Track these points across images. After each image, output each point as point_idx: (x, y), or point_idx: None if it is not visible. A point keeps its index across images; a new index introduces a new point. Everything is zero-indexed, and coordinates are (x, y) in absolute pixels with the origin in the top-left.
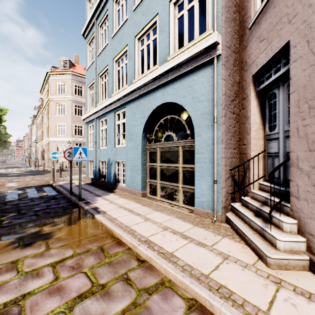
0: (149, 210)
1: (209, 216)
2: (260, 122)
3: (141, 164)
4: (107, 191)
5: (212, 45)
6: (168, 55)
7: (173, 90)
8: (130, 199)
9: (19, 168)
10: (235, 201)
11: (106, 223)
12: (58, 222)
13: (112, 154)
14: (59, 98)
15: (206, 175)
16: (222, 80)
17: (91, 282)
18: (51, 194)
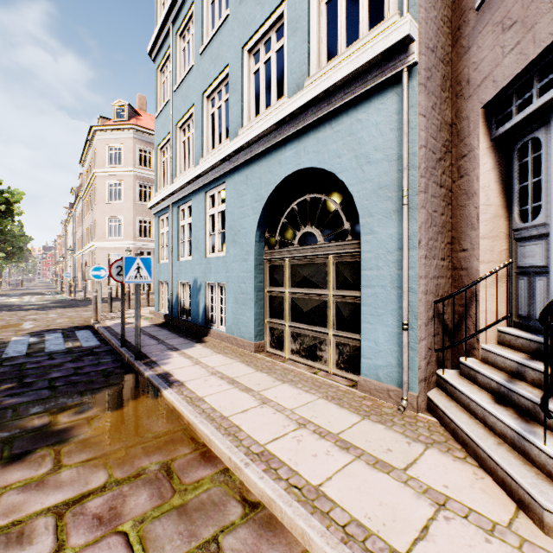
0: (269, 381)
1: (392, 397)
2: (500, 202)
3: (255, 290)
4: (191, 340)
5: (400, 43)
6: (306, 76)
7: (316, 144)
8: (233, 356)
9: (43, 295)
10: (444, 365)
11: (182, 410)
12: (90, 404)
13: (202, 270)
14: (111, 172)
15: (385, 313)
16: (420, 116)
17: None
18: (88, 345)
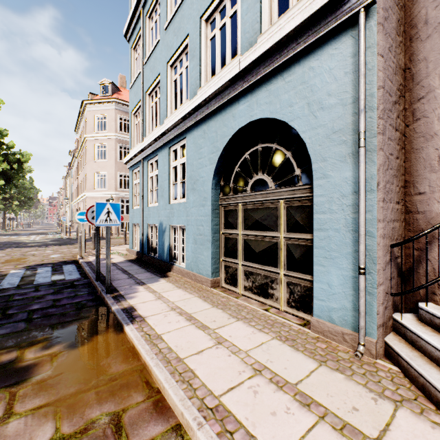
0: (224, 318)
1: (348, 341)
2: None
3: (211, 232)
4: (156, 275)
5: None
6: (258, 34)
7: (268, 96)
8: (192, 290)
9: (46, 235)
10: (398, 308)
11: (140, 349)
12: (58, 338)
13: (166, 214)
14: (98, 137)
15: (339, 257)
16: (378, 56)
17: None
18: (70, 278)
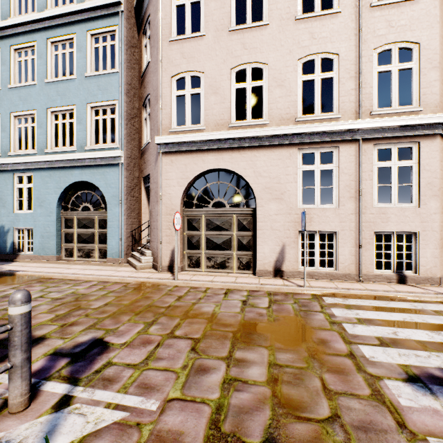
0: (69, 265)
1: (117, 261)
2: (147, 204)
3: (56, 230)
4: (6, 261)
5: (118, 156)
6: (85, 145)
7: (90, 173)
8: (44, 262)
9: None
10: (135, 251)
11: (34, 273)
12: None
13: (10, 220)
14: None
15: (115, 236)
16: (125, 178)
17: (46, 287)
18: None
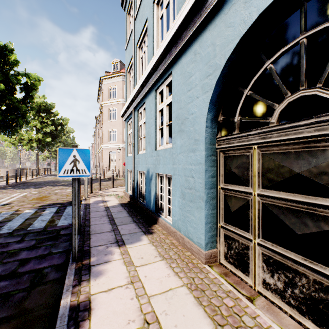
0: None
1: None
2: None
3: (205, 186)
4: (140, 228)
5: None
6: None
7: None
8: (179, 267)
9: None
10: None
11: None
12: None
13: (152, 162)
14: (110, 103)
15: None
16: None
17: None
18: (61, 224)
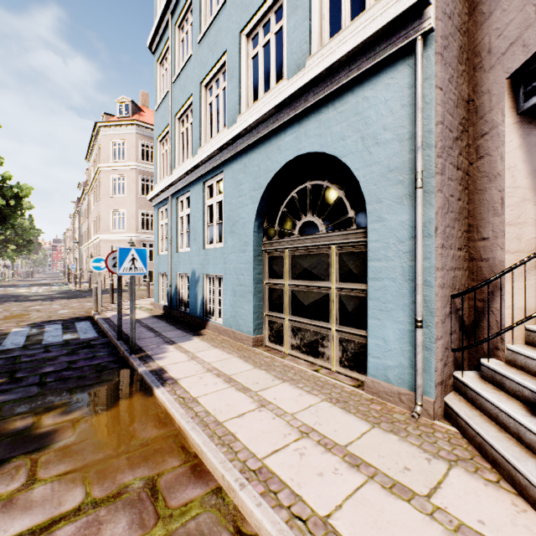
0: (268, 380)
1: (404, 402)
2: (529, 184)
3: (253, 282)
4: (188, 333)
5: (414, 7)
6: (307, 56)
7: (318, 127)
8: (231, 350)
9: (50, 286)
10: (461, 365)
11: (173, 413)
12: (78, 403)
13: (200, 261)
14: (115, 167)
15: (395, 309)
16: (436, 89)
17: None
18: (85, 337)
